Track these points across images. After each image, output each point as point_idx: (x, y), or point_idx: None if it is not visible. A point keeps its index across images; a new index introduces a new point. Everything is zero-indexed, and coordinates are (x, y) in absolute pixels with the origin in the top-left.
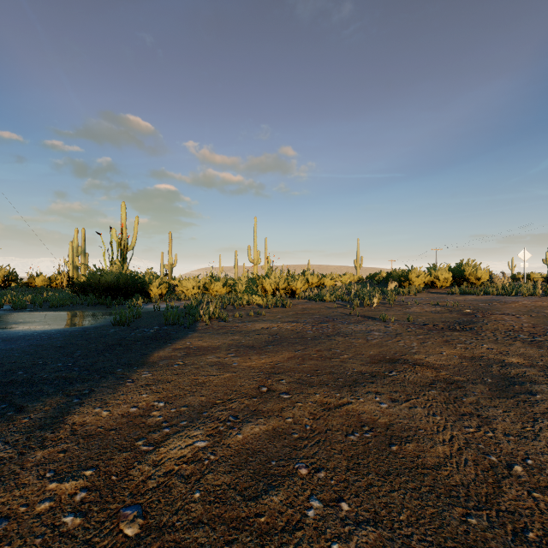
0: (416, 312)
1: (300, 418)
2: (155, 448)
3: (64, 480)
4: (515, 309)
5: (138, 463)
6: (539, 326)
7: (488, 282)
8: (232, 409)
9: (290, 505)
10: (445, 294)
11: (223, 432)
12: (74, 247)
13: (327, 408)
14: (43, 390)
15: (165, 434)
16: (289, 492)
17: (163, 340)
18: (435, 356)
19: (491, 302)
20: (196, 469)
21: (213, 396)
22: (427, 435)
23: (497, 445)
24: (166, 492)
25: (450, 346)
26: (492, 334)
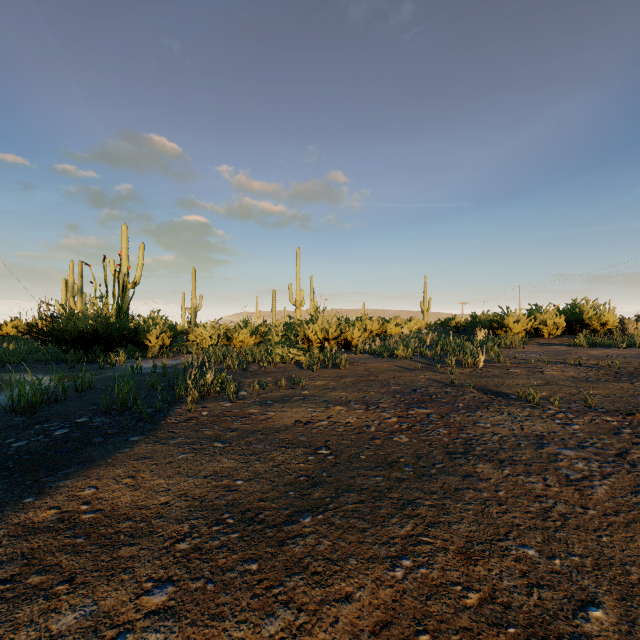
0: (559, 378)
1: None
2: None
3: None
4: None
5: None
6: None
7: (618, 330)
8: None
9: None
10: (565, 347)
11: None
12: (69, 284)
13: None
14: None
15: None
16: None
17: (41, 473)
18: None
19: None
20: None
21: None
22: None
23: None
24: None
25: None
26: None
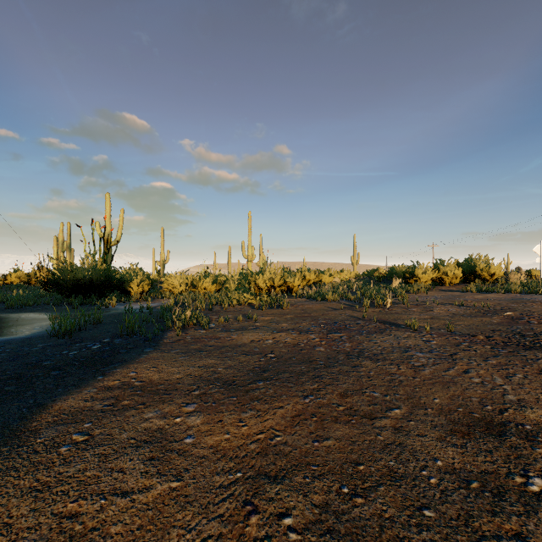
0: (443, 314)
1: None
2: None
3: None
4: None
5: None
6: None
7: (502, 279)
8: None
9: None
10: (459, 292)
11: None
12: (60, 242)
13: None
14: None
15: None
16: None
17: (98, 366)
18: None
19: (523, 302)
20: None
21: None
22: None
23: None
24: None
25: None
26: None
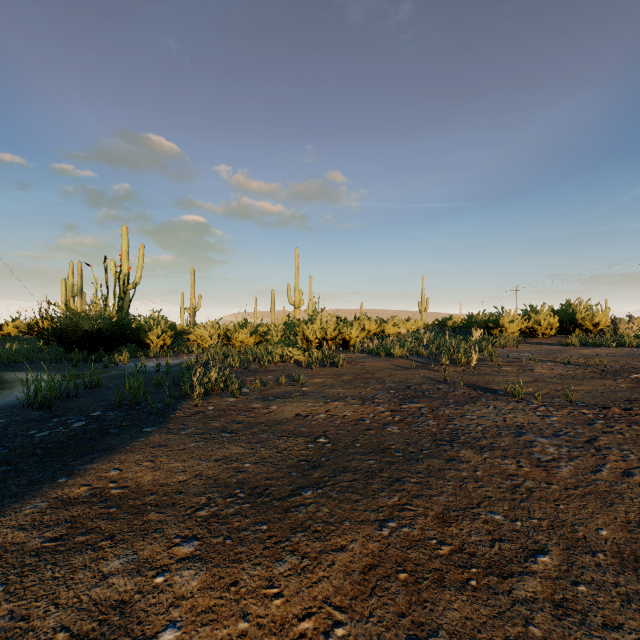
0: (547, 376)
1: None
2: None
3: None
4: None
5: None
6: None
7: (610, 330)
8: None
9: None
10: (558, 346)
11: None
12: (69, 285)
13: None
14: None
15: None
16: None
17: (68, 458)
18: None
19: None
20: None
21: None
22: None
23: None
24: None
25: None
26: None
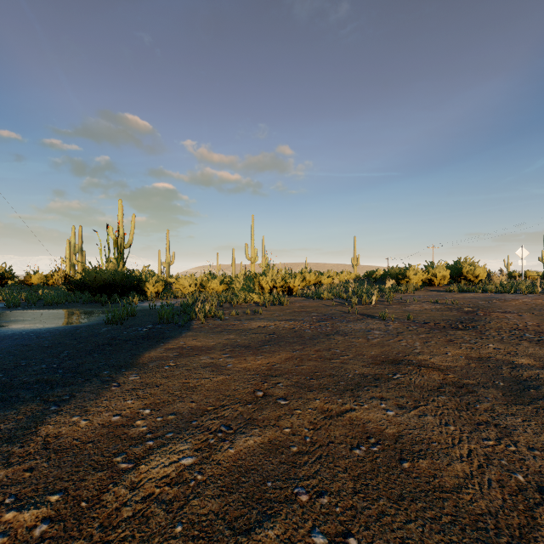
0: (415, 310)
1: (299, 428)
2: (135, 465)
3: (24, 508)
4: (515, 307)
5: (113, 485)
6: (543, 325)
7: (486, 280)
8: (224, 417)
9: (289, 542)
10: (443, 292)
11: (213, 446)
12: (72, 244)
13: (328, 416)
14: (20, 395)
15: (148, 448)
16: (288, 524)
17: (156, 339)
18: (440, 357)
19: (490, 300)
20: (180, 493)
21: (204, 402)
22: (442, 449)
23: (523, 462)
24: (143, 524)
25: (455, 346)
26: (497, 333)
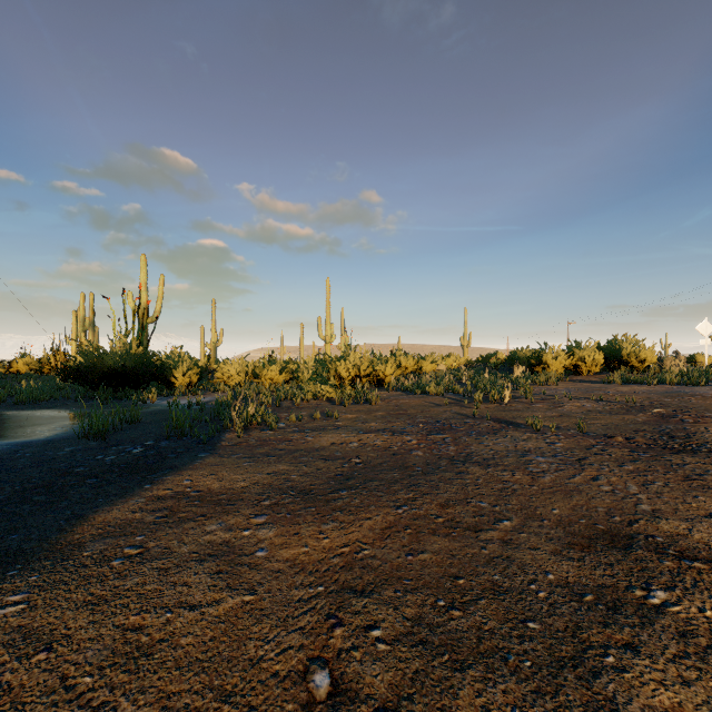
0: (575, 411)
1: None
2: None
3: None
4: None
5: None
6: None
7: (656, 367)
8: None
9: None
10: (599, 384)
11: None
12: (80, 318)
13: None
14: None
15: None
16: None
17: (143, 473)
18: (707, 526)
19: (679, 396)
20: None
21: None
22: None
23: None
24: None
25: (710, 492)
26: None
